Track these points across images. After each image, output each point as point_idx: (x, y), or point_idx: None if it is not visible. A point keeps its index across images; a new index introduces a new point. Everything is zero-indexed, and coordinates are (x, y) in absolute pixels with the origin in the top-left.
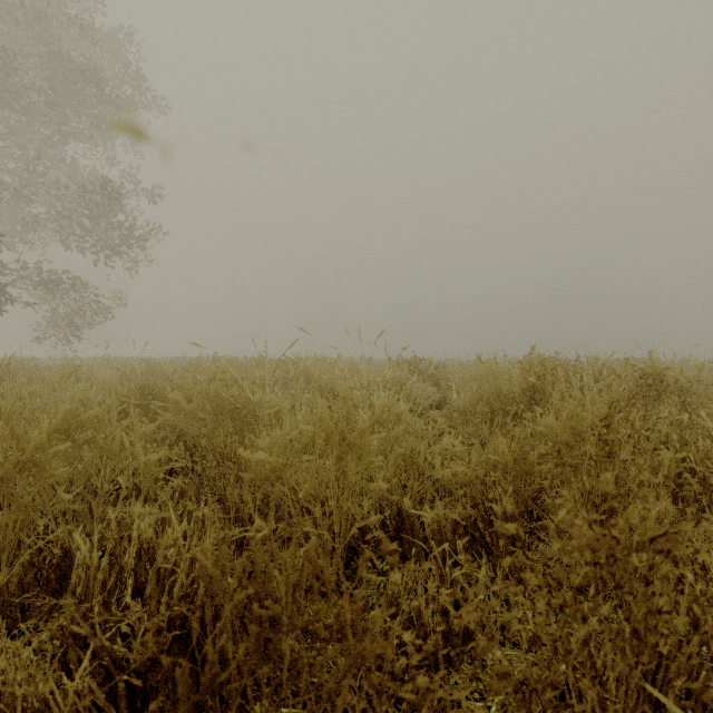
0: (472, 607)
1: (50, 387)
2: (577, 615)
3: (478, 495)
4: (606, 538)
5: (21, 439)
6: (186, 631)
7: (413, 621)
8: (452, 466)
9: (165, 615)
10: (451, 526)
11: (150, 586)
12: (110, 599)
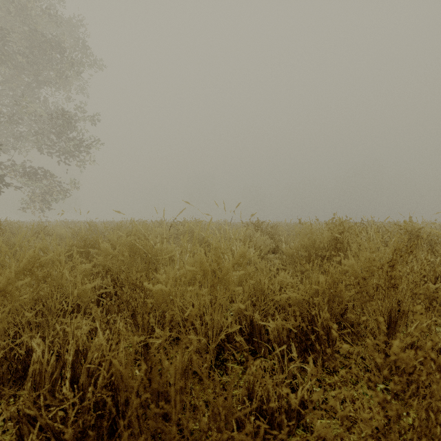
0: (304, 391)
1: (19, 240)
2: (406, 423)
3: (304, 311)
4: (427, 360)
5: (0, 274)
6: (106, 411)
7: (264, 401)
8: (287, 292)
9: (91, 400)
10: (286, 332)
11: (83, 377)
12: (54, 388)
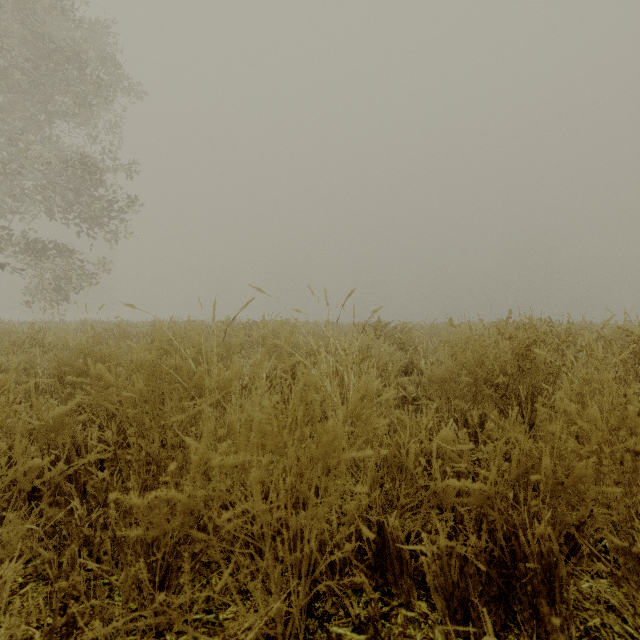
0: None
1: None
2: None
3: (497, 519)
4: None
5: None
6: None
7: None
8: (464, 482)
9: None
10: (458, 562)
11: None
12: None
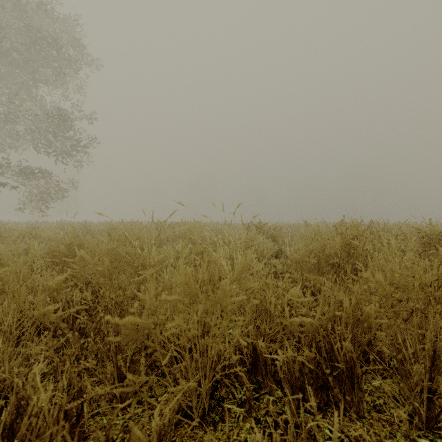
0: None
1: None
2: None
3: (321, 340)
4: None
5: None
6: None
7: None
8: (301, 318)
9: None
10: (298, 366)
11: None
12: None
